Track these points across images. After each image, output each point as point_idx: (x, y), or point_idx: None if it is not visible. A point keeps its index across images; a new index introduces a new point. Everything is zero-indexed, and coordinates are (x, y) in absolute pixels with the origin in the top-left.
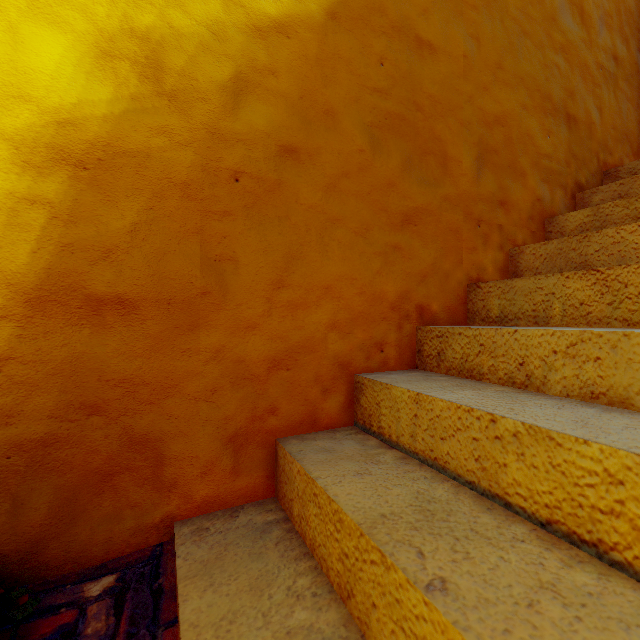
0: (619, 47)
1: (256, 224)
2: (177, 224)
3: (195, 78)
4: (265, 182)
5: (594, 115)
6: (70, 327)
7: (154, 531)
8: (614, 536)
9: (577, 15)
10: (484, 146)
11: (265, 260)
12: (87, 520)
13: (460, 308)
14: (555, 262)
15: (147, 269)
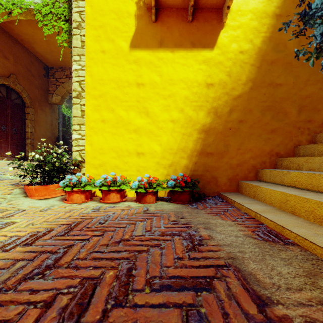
0: None
1: (234, 137)
2: (219, 139)
3: (222, 112)
4: (236, 128)
5: None
6: (204, 157)
7: (216, 193)
8: (296, 184)
9: None
10: (301, 106)
11: (236, 144)
12: (206, 188)
13: (291, 153)
14: None
15: (215, 147)
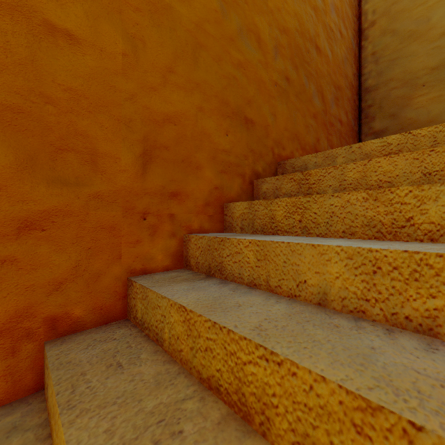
0: (291, 71)
1: None
2: None
3: None
4: None
5: (270, 119)
6: None
7: None
8: None
9: (255, 40)
10: (152, 142)
11: None
12: None
13: (118, 303)
14: (207, 256)
15: None
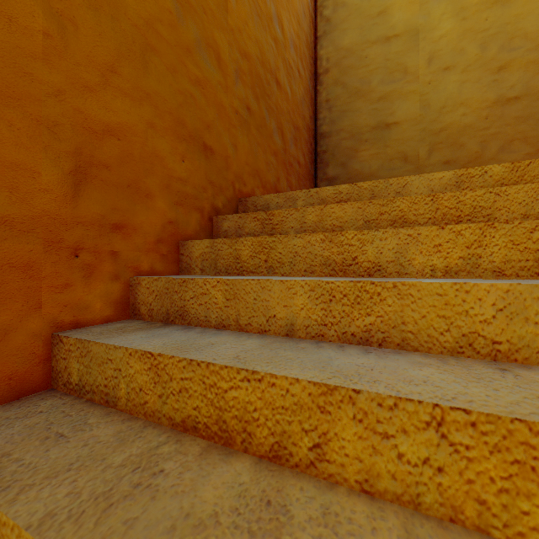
0: (252, 101)
1: None
2: None
3: None
4: None
5: (231, 150)
6: None
7: None
8: None
9: (214, 58)
10: (87, 158)
11: None
12: None
13: (37, 369)
14: (164, 301)
15: None
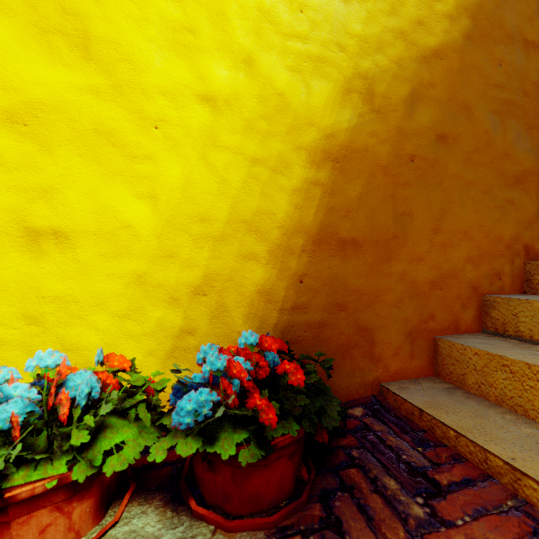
0: None
1: (422, 190)
2: (381, 193)
3: (390, 97)
4: (428, 161)
5: None
6: (331, 257)
7: (369, 387)
8: None
9: None
10: None
11: (428, 214)
12: (338, 374)
13: None
14: None
15: (366, 222)
